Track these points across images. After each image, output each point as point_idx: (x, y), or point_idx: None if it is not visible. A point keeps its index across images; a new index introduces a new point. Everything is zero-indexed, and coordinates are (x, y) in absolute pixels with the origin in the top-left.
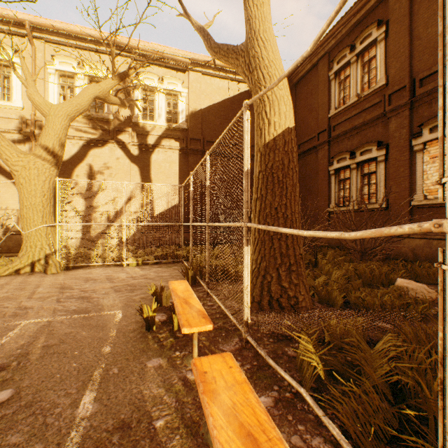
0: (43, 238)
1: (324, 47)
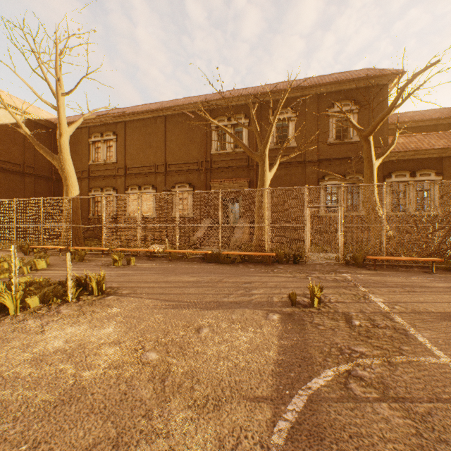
0: None
1: (87, 123)
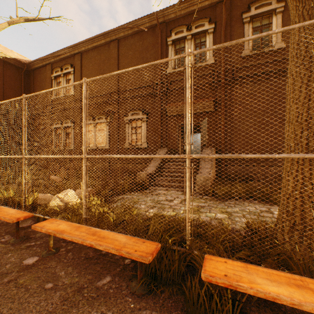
0: None
1: (49, 60)
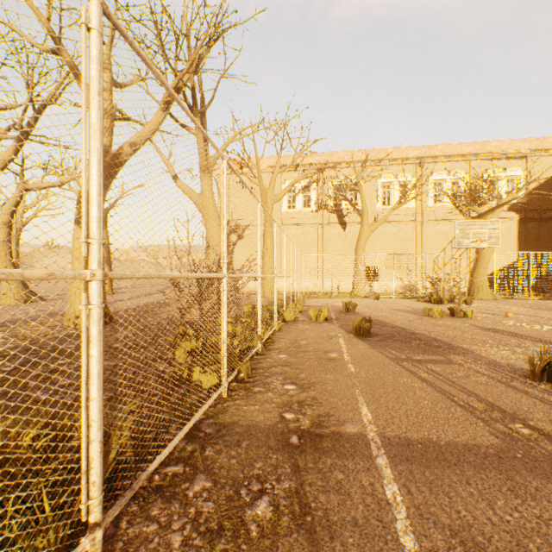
0: (485, 283)
1: None
